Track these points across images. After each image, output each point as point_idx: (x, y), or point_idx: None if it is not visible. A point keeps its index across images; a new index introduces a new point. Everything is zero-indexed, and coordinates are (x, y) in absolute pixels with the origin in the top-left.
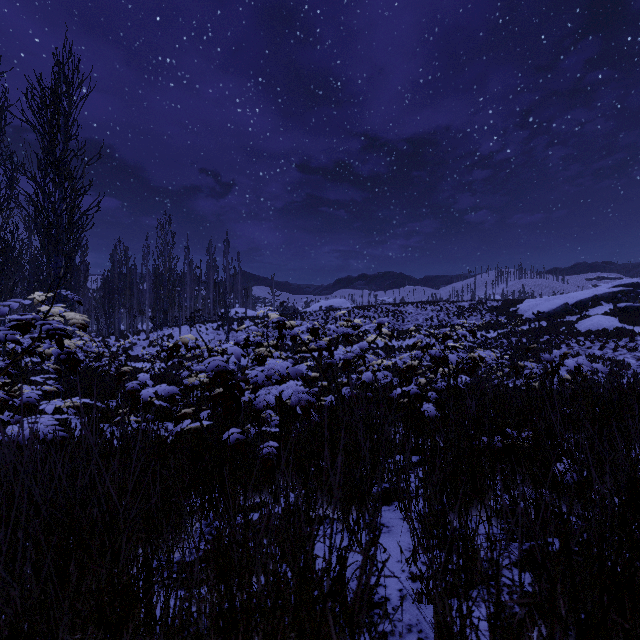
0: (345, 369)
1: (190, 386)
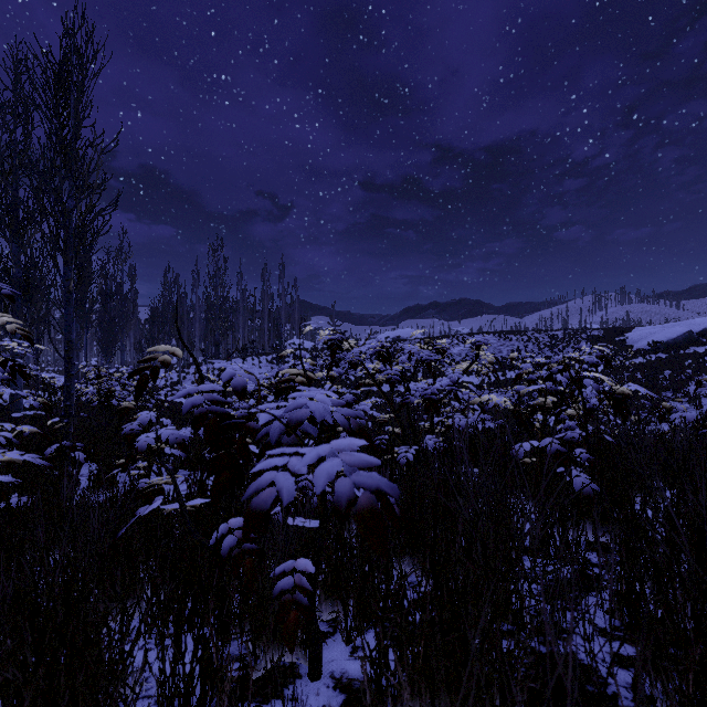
0: (429, 409)
1: None
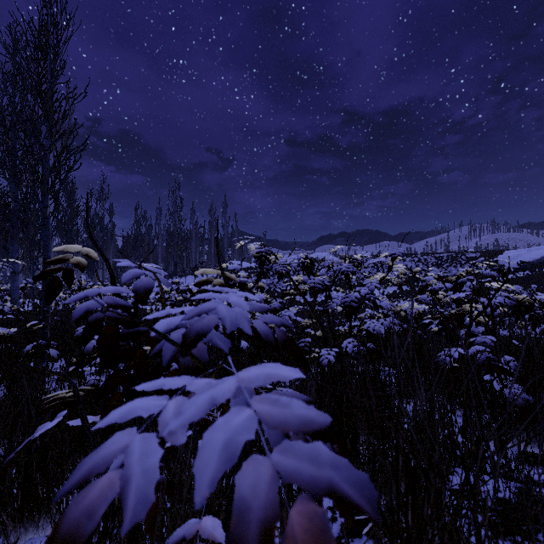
0: (349, 315)
1: None
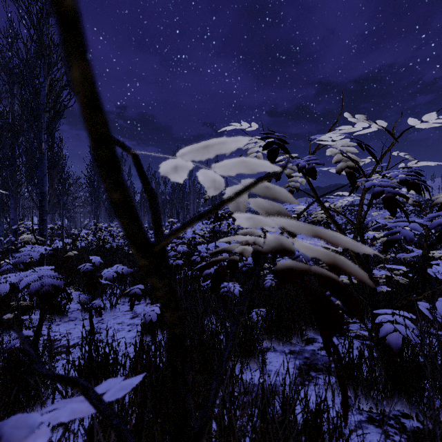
0: None
1: (174, 265)
